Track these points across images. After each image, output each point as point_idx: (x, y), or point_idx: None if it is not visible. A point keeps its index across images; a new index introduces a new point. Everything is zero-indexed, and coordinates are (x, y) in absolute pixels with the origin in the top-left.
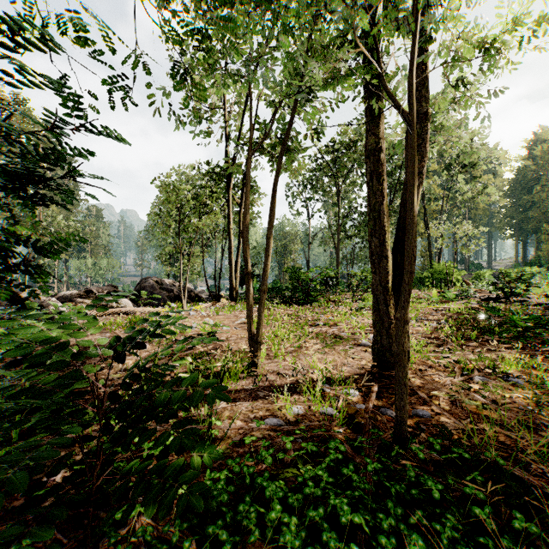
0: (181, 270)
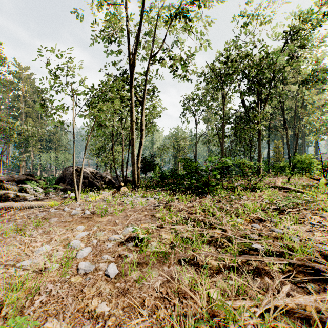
0: (73, 159)
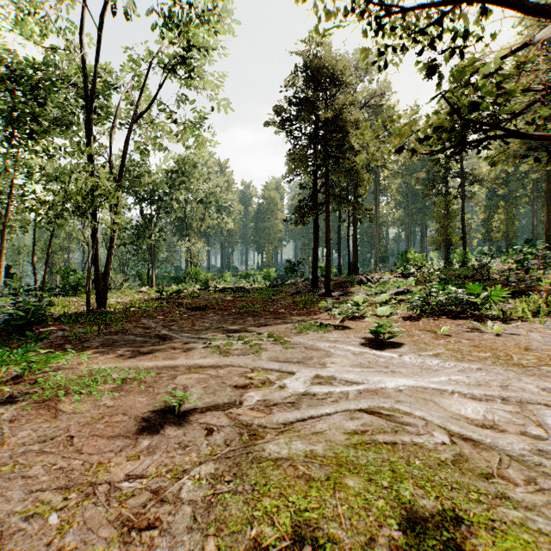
0: None
